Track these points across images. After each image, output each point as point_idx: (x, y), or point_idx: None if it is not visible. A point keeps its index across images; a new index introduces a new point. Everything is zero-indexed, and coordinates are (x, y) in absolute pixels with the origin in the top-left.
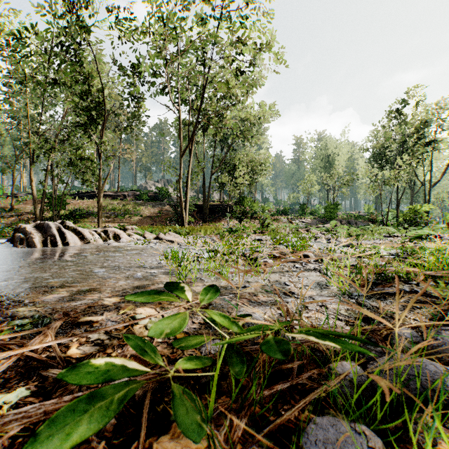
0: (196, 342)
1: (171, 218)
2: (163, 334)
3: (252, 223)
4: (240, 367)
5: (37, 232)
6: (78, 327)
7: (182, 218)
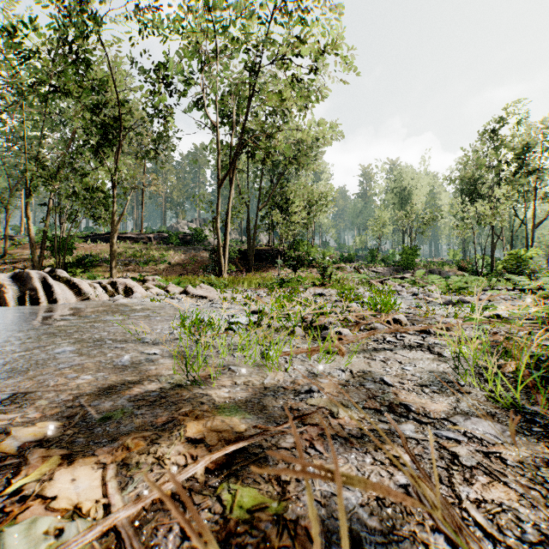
0: None
1: (207, 266)
2: None
3: (310, 272)
4: None
5: (13, 284)
6: None
7: (220, 266)
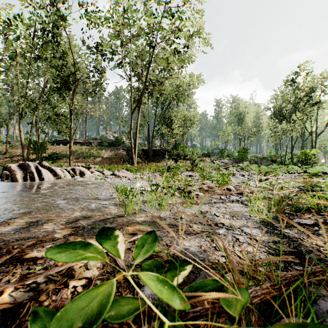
0: (128, 309)
1: (124, 159)
2: None
3: (185, 163)
4: None
5: (19, 170)
6: (22, 264)
7: (132, 159)
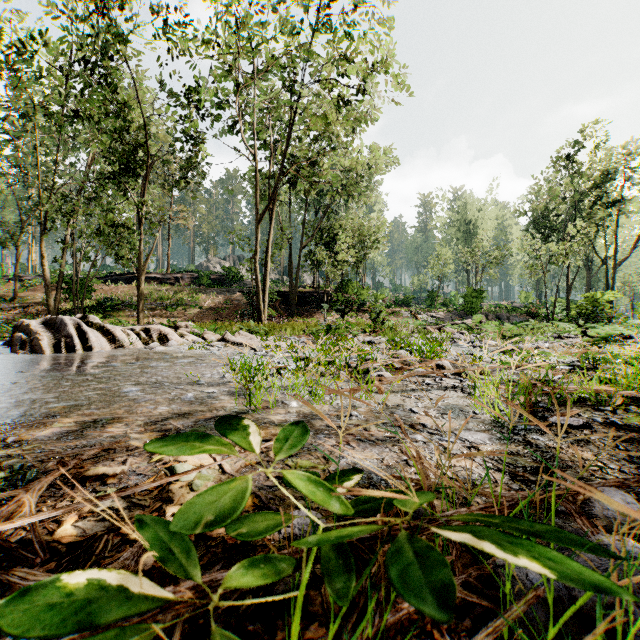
0: (266, 526)
1: (243, 311)
2: (199, 525)
3: (360, 318)
4: (344, 581)
5: (46, 331)
6: (83, 485)
7: (259, 311)
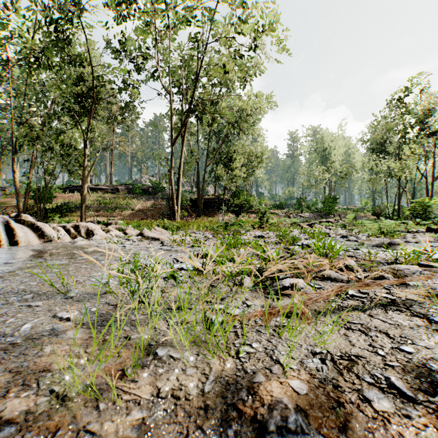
0: None
1: (163, 212)
2: None
3: (249, 217)
4: None
5: None
6: None
7: (174, 212)
